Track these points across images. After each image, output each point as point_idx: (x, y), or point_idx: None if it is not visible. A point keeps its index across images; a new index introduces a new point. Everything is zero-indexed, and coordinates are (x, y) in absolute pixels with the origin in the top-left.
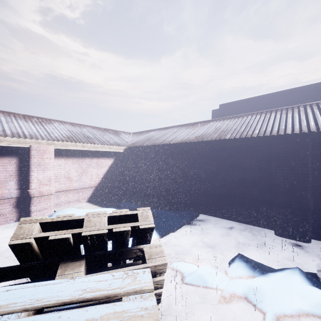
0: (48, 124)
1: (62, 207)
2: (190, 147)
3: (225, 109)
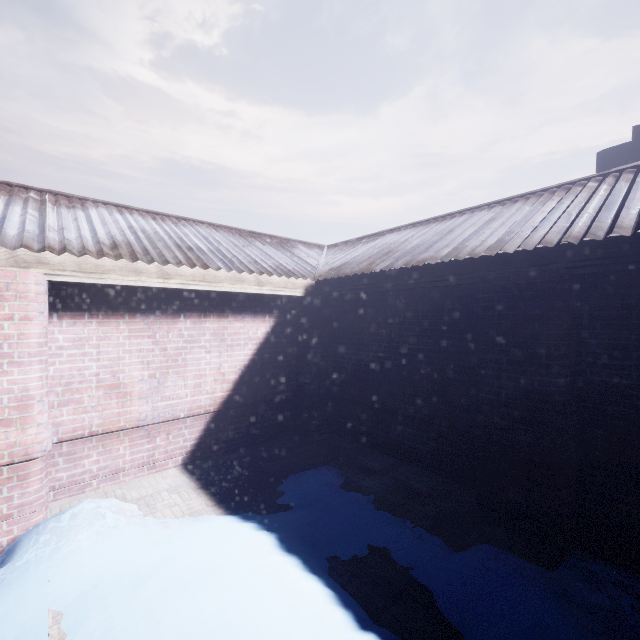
0: (70, 209)
1: (87, 495)
2: (633, 260)
3: None
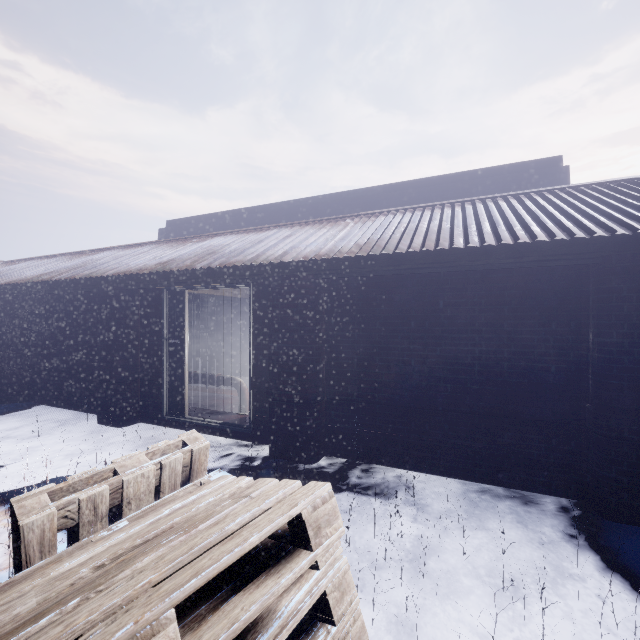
0: None
1: None
2: (21, 292)
3: (174, 230)
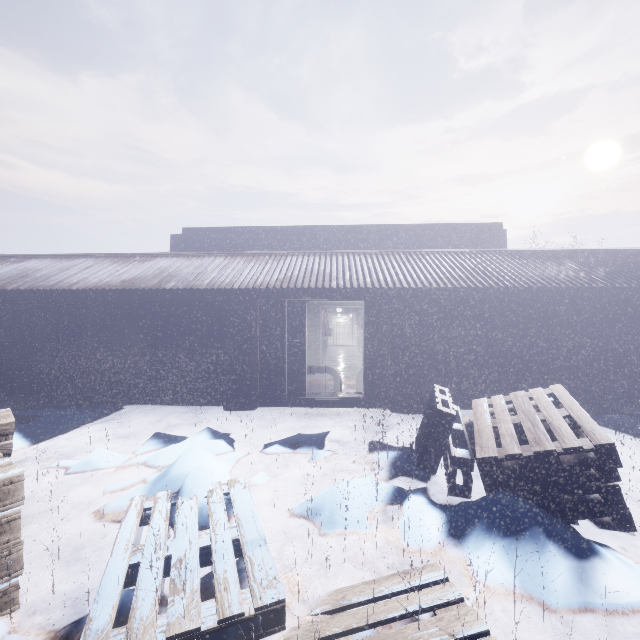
0: None
1: None
2: (111, 297)
3: (192, 237)
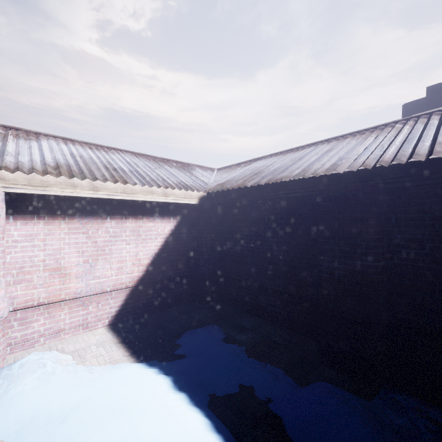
0: (27, 140)
1: (36, 349)
2: (427, 178)
3: None
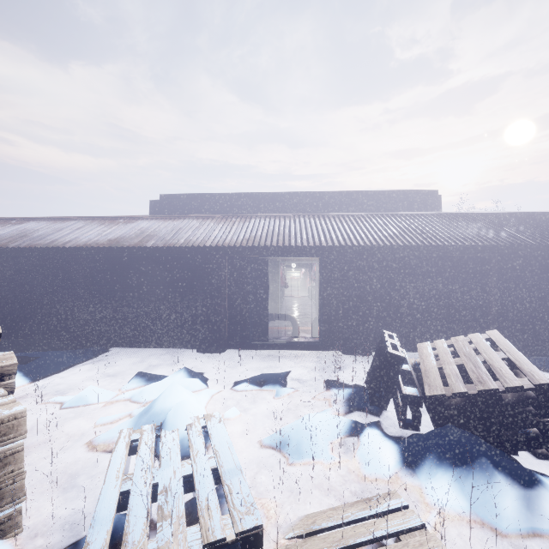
0: None
1: None
2: (99, 254)
3: (168, 202)
